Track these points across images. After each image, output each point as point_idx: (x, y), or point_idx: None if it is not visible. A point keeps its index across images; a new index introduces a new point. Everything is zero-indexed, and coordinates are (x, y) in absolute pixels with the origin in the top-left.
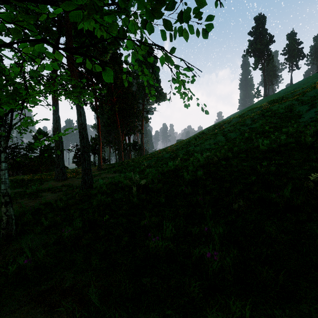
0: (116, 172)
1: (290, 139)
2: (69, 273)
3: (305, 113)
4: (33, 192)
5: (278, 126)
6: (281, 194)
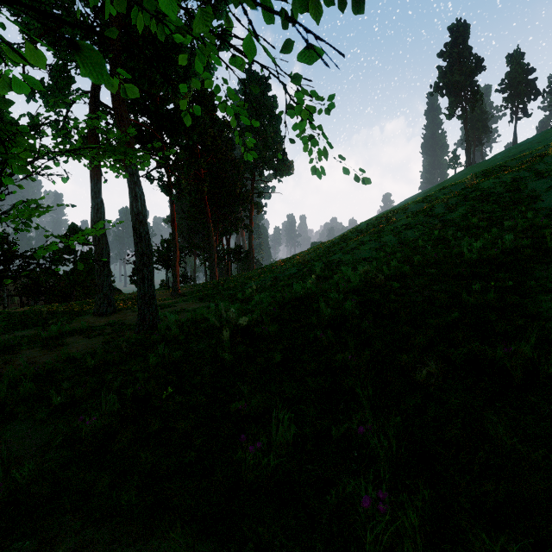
0: (203, 299)
1: (523, 241)
2: (73, 518)
3: (546, 193)
4: (53, 335)
5: (494, 218)
6: (515, 351)
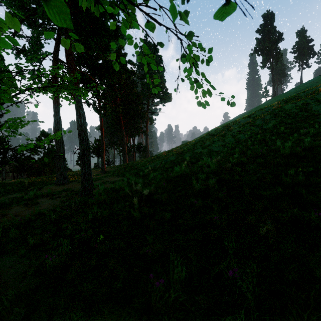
0: (119, 175)
1: (316, 142)
2: None
3: None
4: (31, 197)
5: (294, 127)
6: None
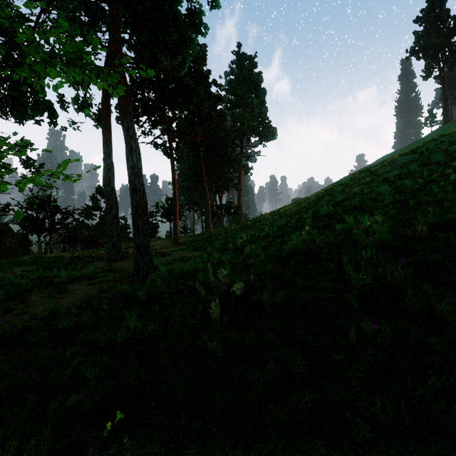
0: (197, 248)
1: None
2: None
3: None
4: (62, 281)
5: None
6: None
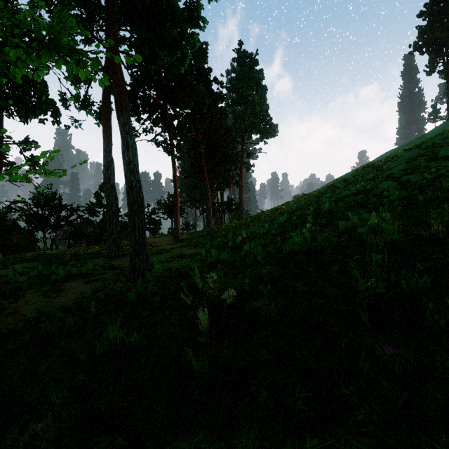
0: (197, 246)
1: None
2: None
3: None
4: (60, 279)
5: None
6: None
